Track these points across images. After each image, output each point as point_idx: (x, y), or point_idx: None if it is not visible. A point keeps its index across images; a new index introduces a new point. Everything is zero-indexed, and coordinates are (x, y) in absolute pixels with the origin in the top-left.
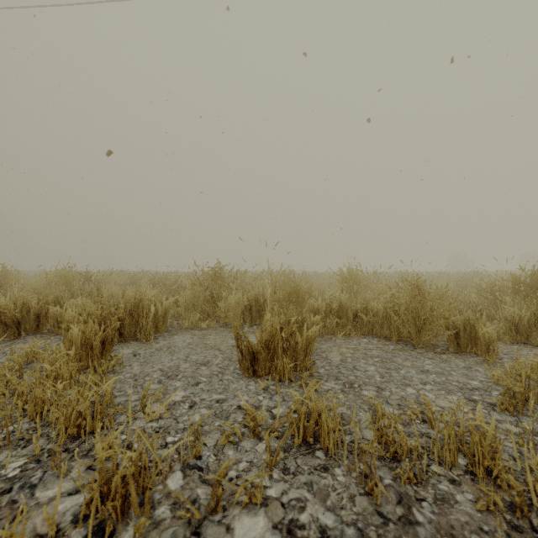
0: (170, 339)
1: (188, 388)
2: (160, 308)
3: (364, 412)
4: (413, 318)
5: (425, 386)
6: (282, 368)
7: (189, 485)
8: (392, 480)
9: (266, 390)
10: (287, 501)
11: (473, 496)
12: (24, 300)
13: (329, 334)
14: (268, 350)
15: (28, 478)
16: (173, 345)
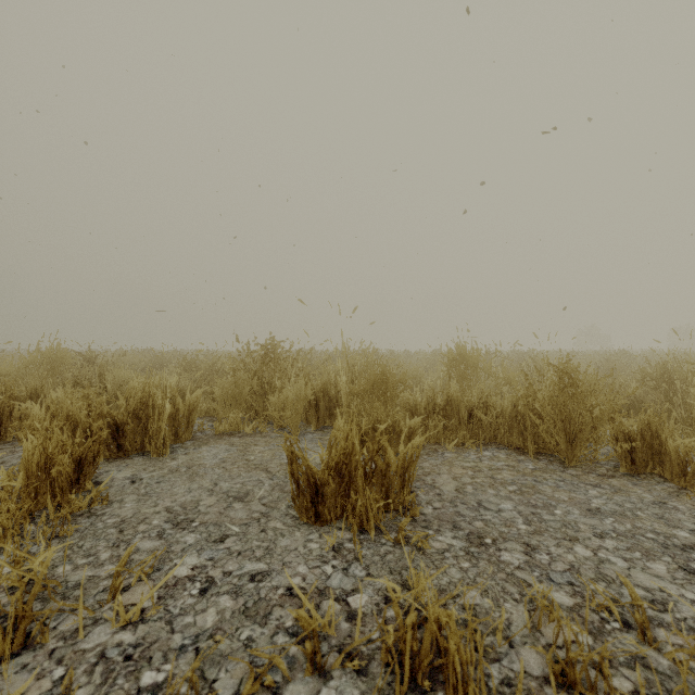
0: (194, 452)
1: (206, 549)
2: (181, 404)
3: (513, 602)
4: (562, 421)
5: (604, 541)
6: (365, 510)
7: None
8: None
9: (339, 552)
10: None
11: None
12: None
13: (432, 444)
14: (342, 479)
15: None
16: (197, 462)
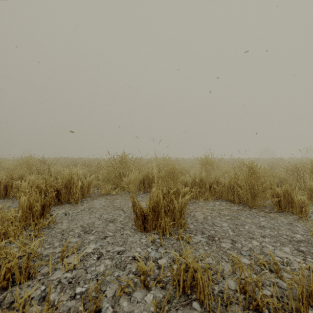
0: (91, 202)
1: (98, 241)
2: (85, 182)
3: (225, 262)
4: (249, 189)
5: (265, 239)
6: (165, 226)
7: None
8: None
9: (154, 243)
10: None
11: None
12: None
13: (194, 199)
14: (155, 213)
15: None
16: (92, 206)
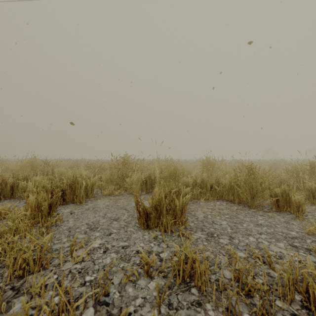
0: (95, 202)
1: (104, 237)
2: (89, 182)
3: (222, 255)
4: (249, 189)
5: (261, 235)
6: (166, 223)
7: None
8: (249, 314)
9: (156, 239)
10: None
11: None
12: (4, 177)
13: (195, 199)
14: (157, 211)
15: None
16: (97, 206)
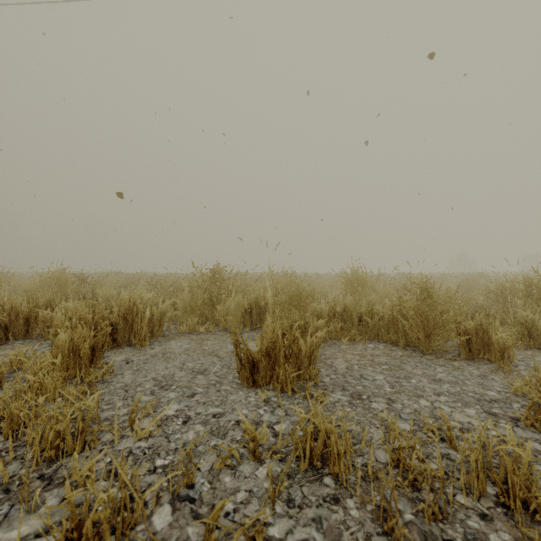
0: (166, 344)
1: (183, 400)
2: (155, 311)
3: (375, 428)
4: (422, 322)
5: (439, 397)
6: (285, 378)
7: (178, 522)
8: (413, 515)
9: (268, 402)
10: None
11: (509, 536)
12: (13, 303)
13: (333, 339)
14: (269, 358)
15: None
16: (169, 351)
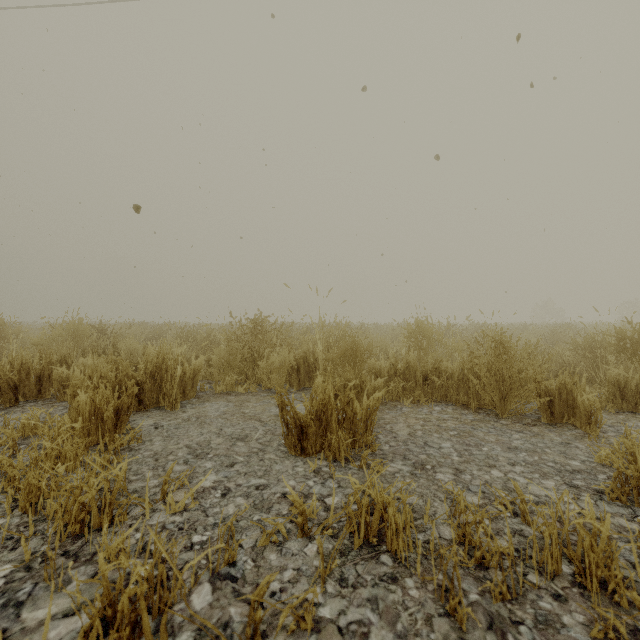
0: (200, 407)
1: (221, 471)
2: (188, 368)
3: (440, 502)
4: (496, 381)
5: (514, 467)
6: (338, 445)
7: (220, 602)
8: (479, 595)
9: (318, 473)
10: (345, 625)
11: (585, 617)
12: (23, 359)
13: (393, 401)
14: (320, 423)
15: (13, 593)
16: (204, 414)
